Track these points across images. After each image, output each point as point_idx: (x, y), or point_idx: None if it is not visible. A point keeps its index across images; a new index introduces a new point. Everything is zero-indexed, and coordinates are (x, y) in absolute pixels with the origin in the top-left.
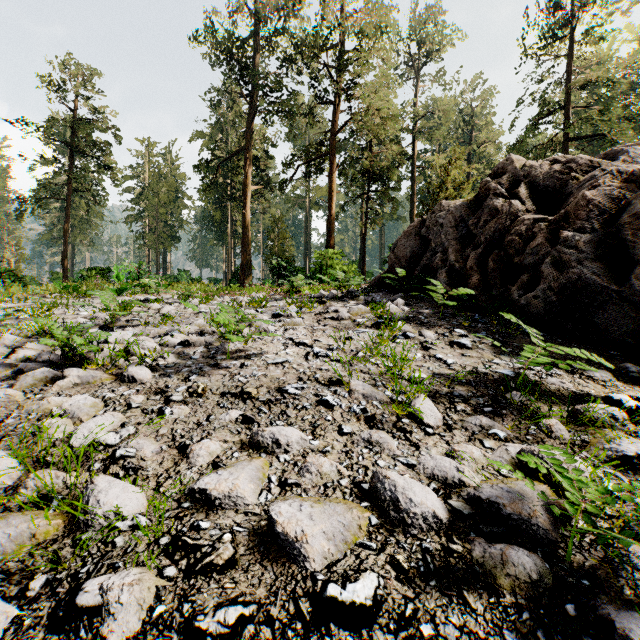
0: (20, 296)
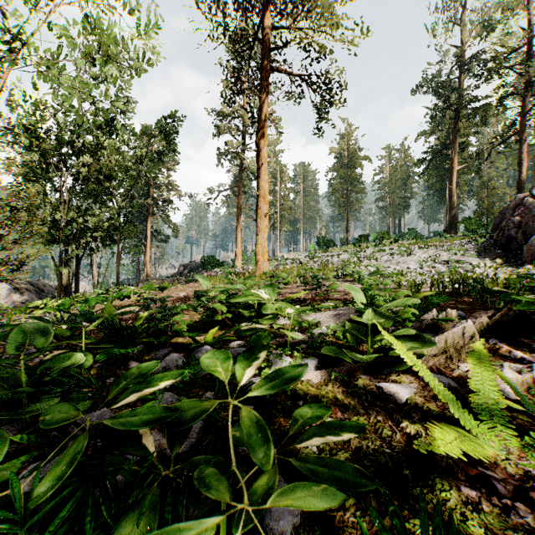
0: (342, 250)
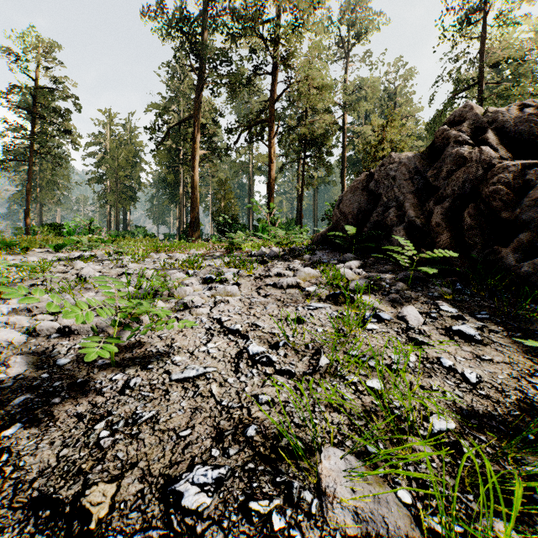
0: None
